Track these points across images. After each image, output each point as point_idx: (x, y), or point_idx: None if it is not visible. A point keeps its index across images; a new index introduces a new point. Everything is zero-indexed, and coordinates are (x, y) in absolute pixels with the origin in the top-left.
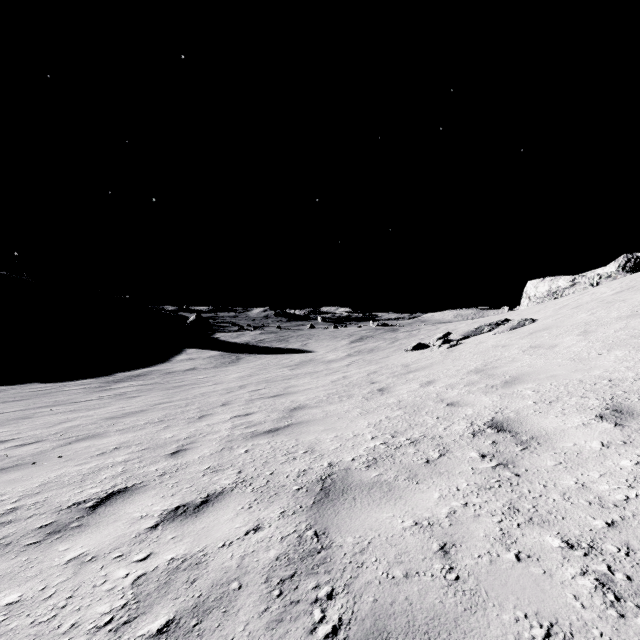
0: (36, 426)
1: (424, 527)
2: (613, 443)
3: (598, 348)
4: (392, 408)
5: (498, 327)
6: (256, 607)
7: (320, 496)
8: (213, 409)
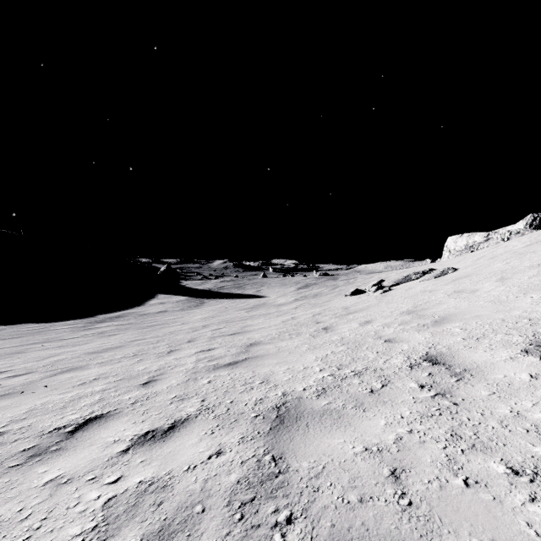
0: (28, 360)
1: (374, 453)
2: (540, 375)
3: (515, 292)
4: (336, 344)
5: (424, 275)
6: (219, 531)
7: (276, 423)
8: (180, 345)
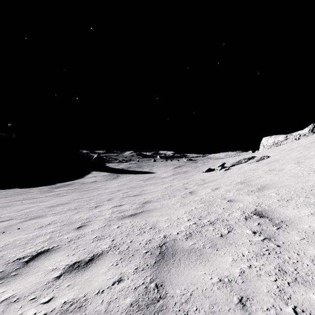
0: (11, 211)
1: (226, 283)
2: None
3: (307, 170)
4: (197, 202)
5: (250, 160)
6: None
7: (159, 258)
8: (103, 202)
